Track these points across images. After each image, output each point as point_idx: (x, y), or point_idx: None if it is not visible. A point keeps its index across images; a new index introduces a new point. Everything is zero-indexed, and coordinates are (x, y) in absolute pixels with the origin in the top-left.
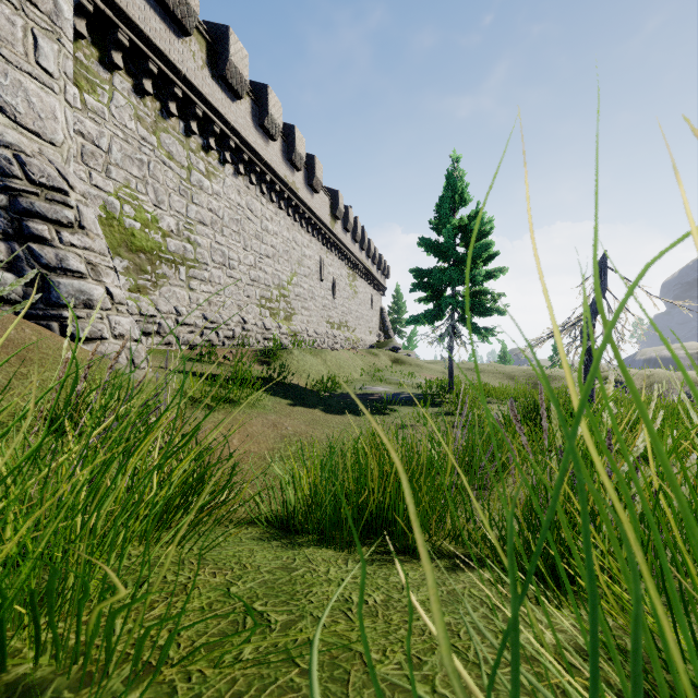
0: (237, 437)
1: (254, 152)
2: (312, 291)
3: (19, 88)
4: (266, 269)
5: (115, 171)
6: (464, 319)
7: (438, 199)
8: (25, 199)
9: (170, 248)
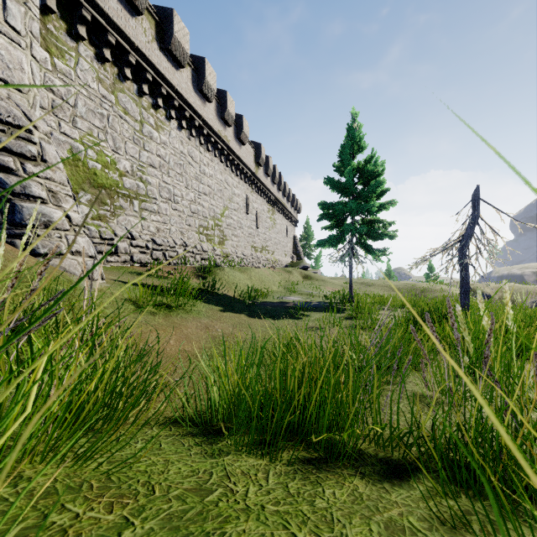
0: (173, 338)
1: (194, 110)
2: (240, 222)
3: None
4: (204, 204)
5: (80, 122)
6: (361, 242)
7: (341, 146)
8: None
9: (126, 185)
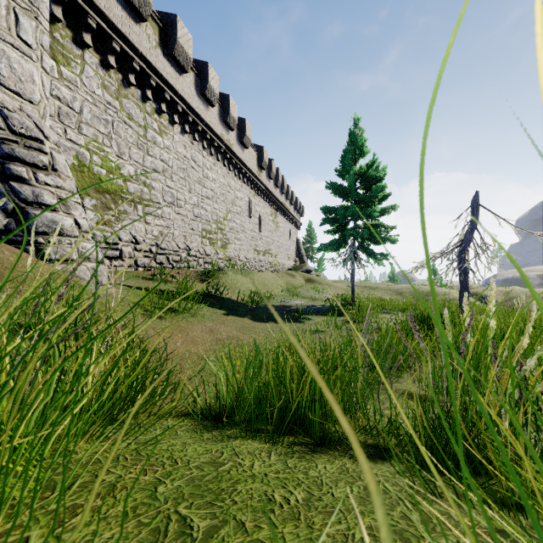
0: (180, 341)
1: (197, 115)
2: (243, 225)
3: (2, 56)
4: (207, 208)
5: (85, 128)
6: (363, 246)
7: (343, 151)
8: (7, 145)
9: (130, 190)
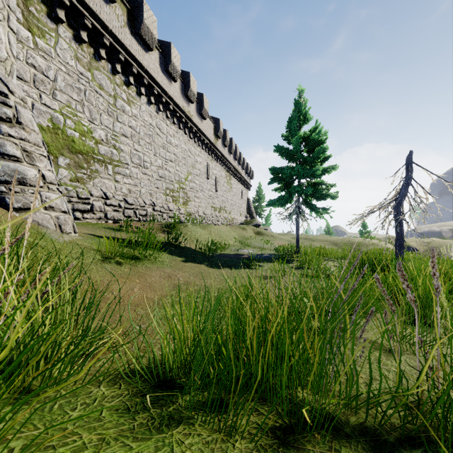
0: (137, 286)
1: (161, 88)
2: (201, 186)
3: None
4: (170, 170)
5: (59, 95)
6: (306, 202)
7: (289, 118)
8: None
9: (101, 151)
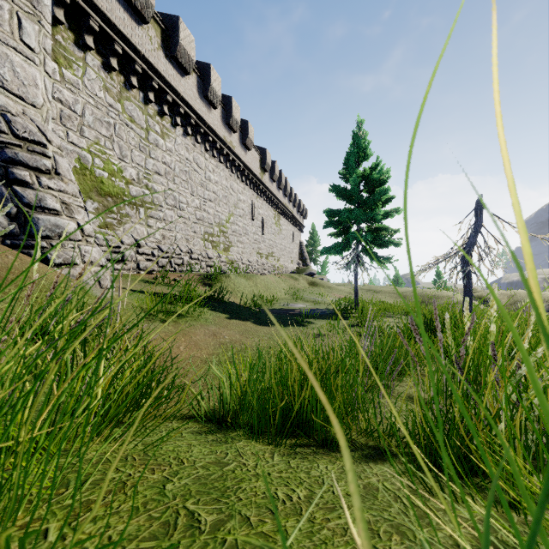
0: (183, 345)
1: (199, 117)
2: (245, 228)
3: (6, 60)
4: (209, 211)
5: (87, 131)
6: (366, 249)
7: (346, 154)
8: (10, 150)
9: (132, 193)
